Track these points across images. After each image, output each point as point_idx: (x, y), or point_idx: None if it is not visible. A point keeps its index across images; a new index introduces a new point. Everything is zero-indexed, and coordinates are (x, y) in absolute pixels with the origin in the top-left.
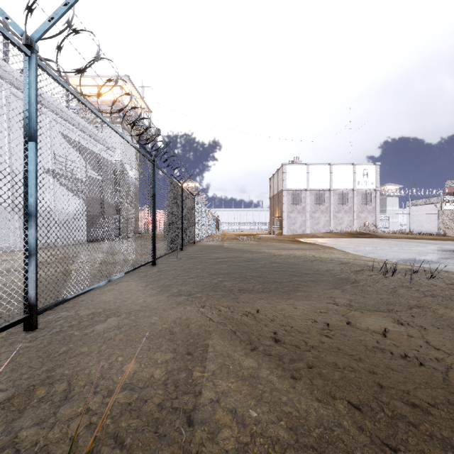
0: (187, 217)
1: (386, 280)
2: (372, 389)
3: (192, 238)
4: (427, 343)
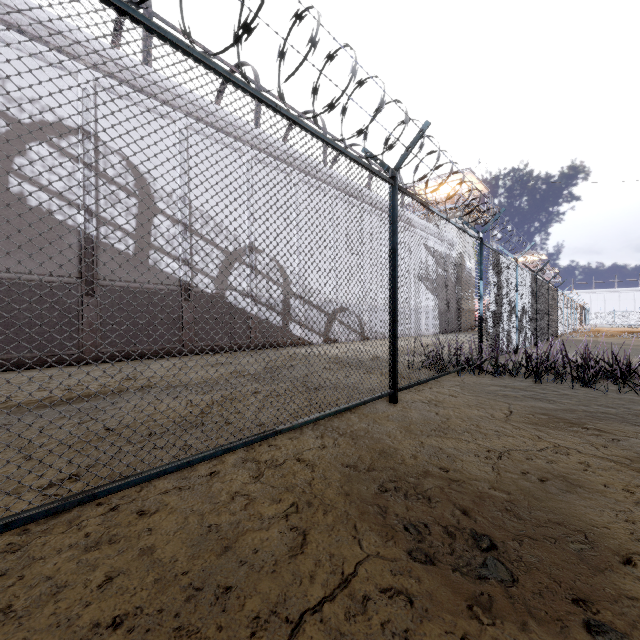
0: (551, 311)
1: None
2: None
3: (554, 332)
4: None
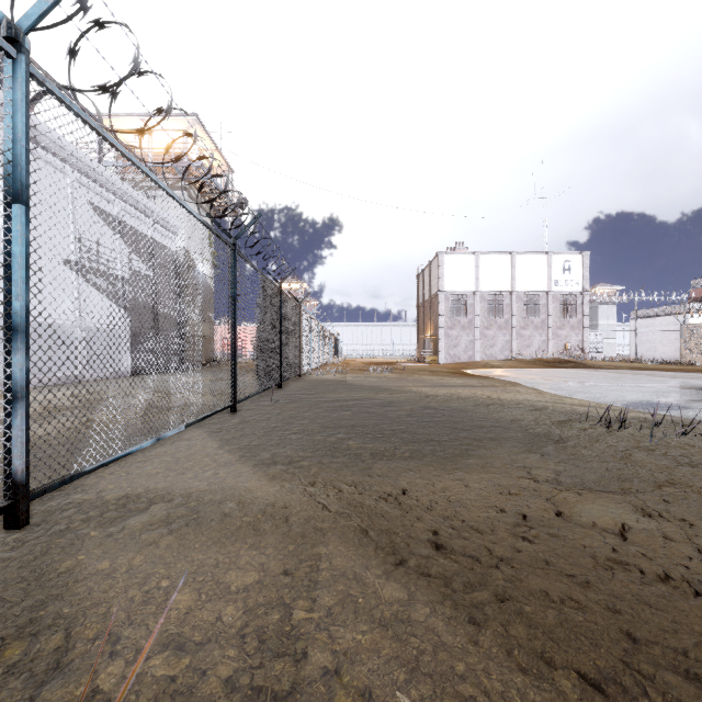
0: (289, 335)
1: (610, 437)
2: (618, 647)
3: (297, 369)
4: (700, 552)
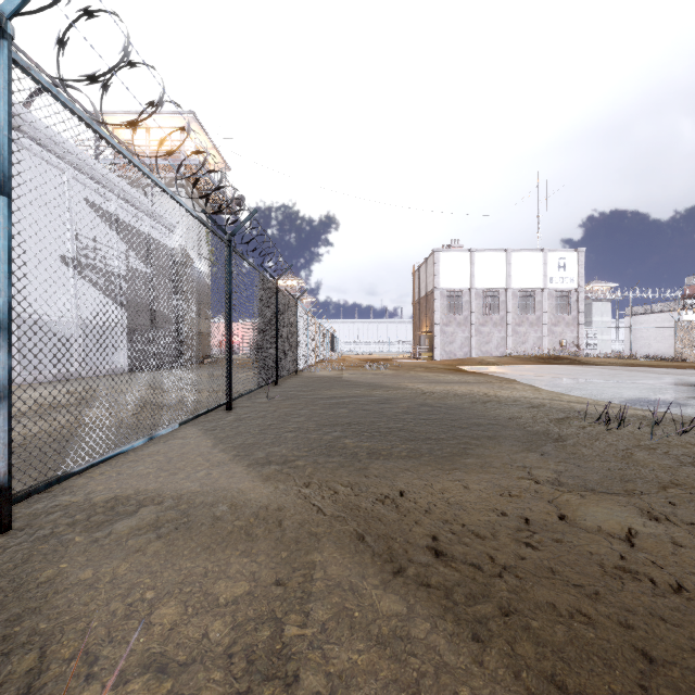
0: (285, 332)
1: (610, 436)
2: (633, 668)
3: (293, 365)
4: None
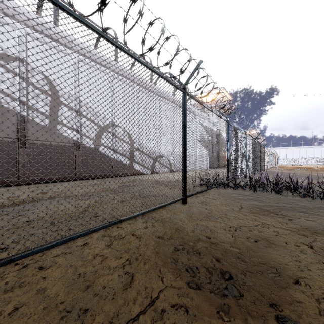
0: (261, 157)
1: None
2: None
3: (263, 167)
4: None
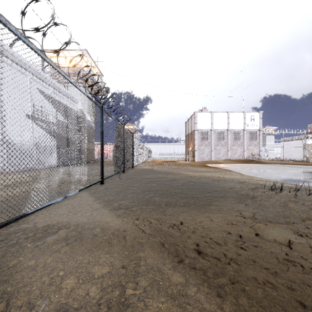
0: (127, 149)
1: (276, 196)
2: (296, 311)
3: (131, 164)
4: None
